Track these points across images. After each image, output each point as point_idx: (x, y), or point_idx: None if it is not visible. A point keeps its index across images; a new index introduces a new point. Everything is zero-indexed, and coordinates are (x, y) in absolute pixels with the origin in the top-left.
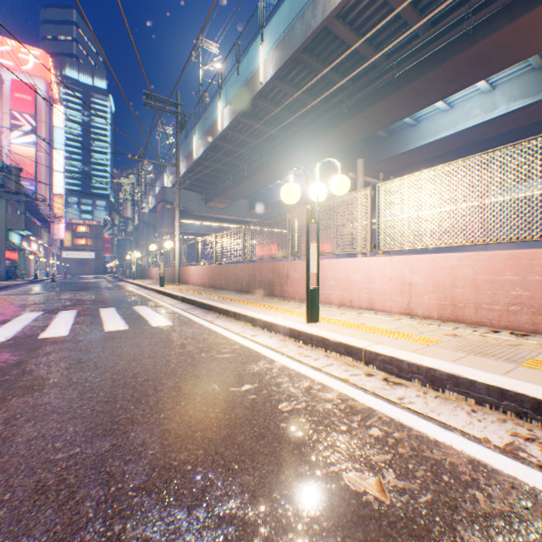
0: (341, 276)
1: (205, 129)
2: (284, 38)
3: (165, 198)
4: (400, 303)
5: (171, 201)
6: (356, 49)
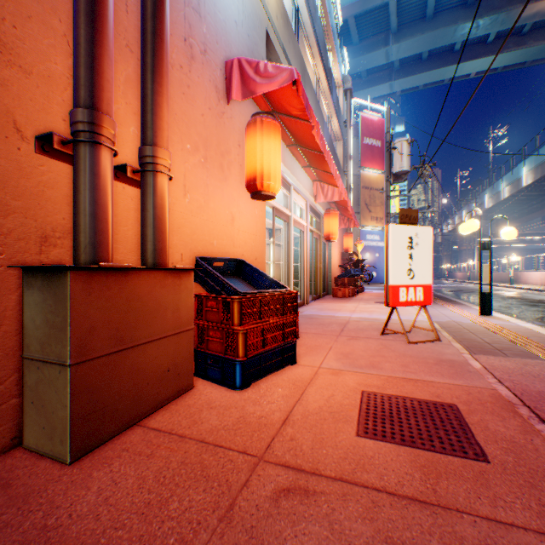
0: (530, 277)
1: (492, 193)
2: (532, 170)
3: None
4: (539, 283)
5: None
6: None
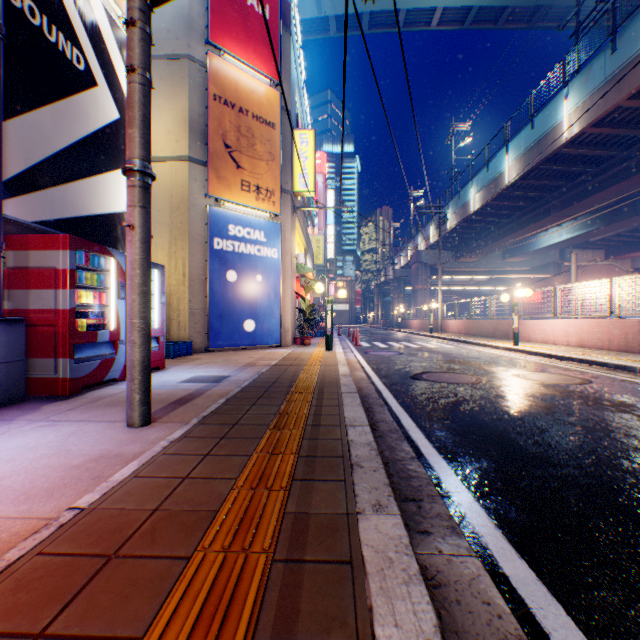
0: (541, 328)
1: (457, 207)
2: (523, 155)
3: (418, 260)
4: (564, 341)
5: (423, 261)
6: (587, 155)
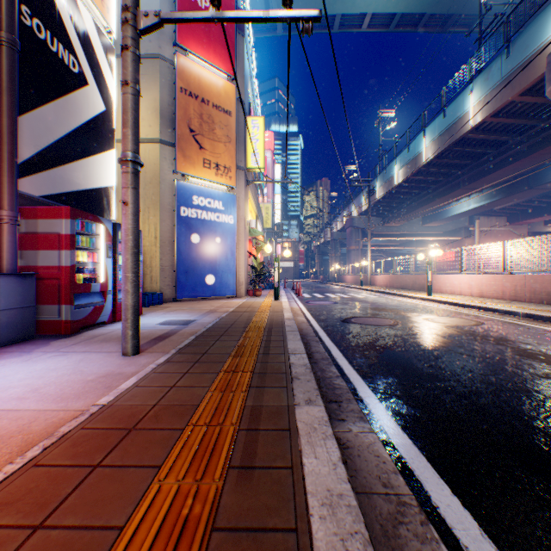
0: (450, 282)
1: (384, 180)
2: (437, 138)
3: (352, 224)
4: (468, 292)
5: (356, 226)
6: (488, 139)
